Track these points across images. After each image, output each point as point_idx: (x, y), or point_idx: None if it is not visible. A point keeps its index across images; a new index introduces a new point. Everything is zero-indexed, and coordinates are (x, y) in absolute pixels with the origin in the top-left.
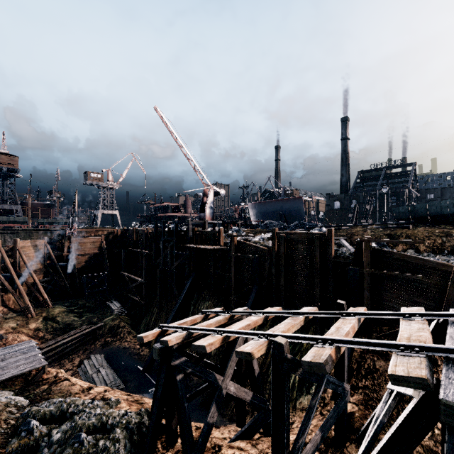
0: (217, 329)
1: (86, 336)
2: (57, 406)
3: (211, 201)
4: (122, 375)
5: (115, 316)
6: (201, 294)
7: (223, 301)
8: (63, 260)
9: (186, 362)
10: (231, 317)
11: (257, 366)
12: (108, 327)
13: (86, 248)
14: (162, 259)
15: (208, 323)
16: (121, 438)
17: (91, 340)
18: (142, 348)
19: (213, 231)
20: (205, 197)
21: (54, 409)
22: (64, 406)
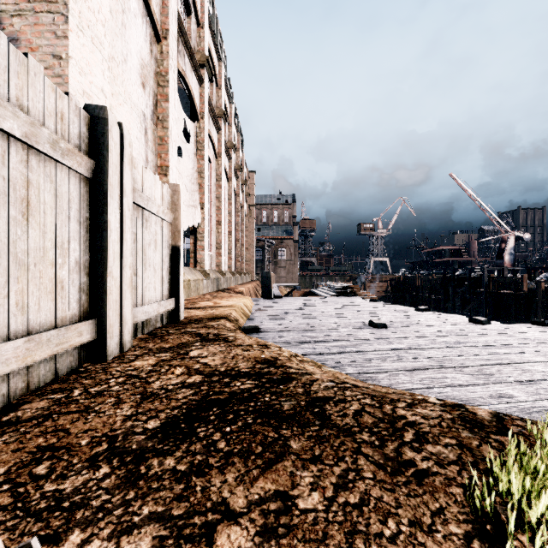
0: None
1: None
2: None
3: (511, 247)
4: None
5: None
6: None
7: None
8: None
9: None
10: None
11: None
12: None
13: (376, 291)
14: (452, 303)
15: None
16: None
17: None
18: None
19: (514, 277)
20: (503, 243)
21: None
22: None
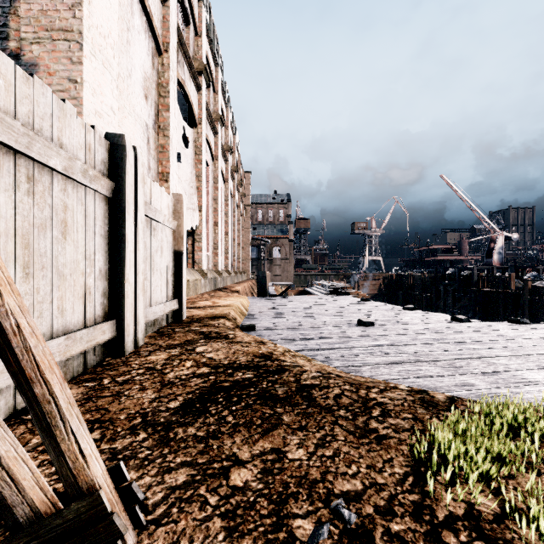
0: None
1: None
2: None
3: (500, 246)
4: None
5: None
6: None
7: None
8: None
9: None
10: None
11: None
12: None
13: (369, 289)
14: (443, 301)
15: None
16: None
17: None
18: None
19: (502, 276)
20: (492, 243)
21: None
22: None
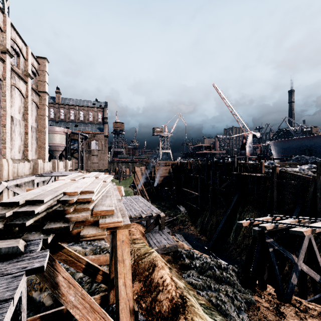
0: (302, 224)
1: (169, 223)
2: (187, 251)
3: (250, 142)
4: (196, 249)
5: (182, 214)
6: (245, 206)
7: (265, 214)
8: (151, 179)
9: (274, 242)
10: (299, 221)
11: (320, 259)
12: (180, 220)
13: (162, 173)
14: (212, 181)
15: (285, 222)
16: (233, 275)
17: (171, 225)
18: (201, 236)
19: (255, 163)
20: (244, 139)
21: (187, 253)
22: (191, 252)
